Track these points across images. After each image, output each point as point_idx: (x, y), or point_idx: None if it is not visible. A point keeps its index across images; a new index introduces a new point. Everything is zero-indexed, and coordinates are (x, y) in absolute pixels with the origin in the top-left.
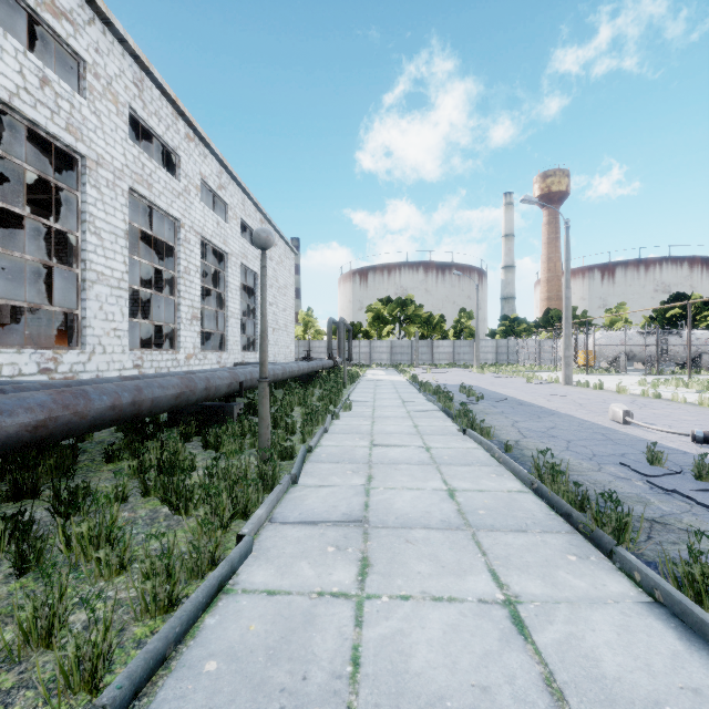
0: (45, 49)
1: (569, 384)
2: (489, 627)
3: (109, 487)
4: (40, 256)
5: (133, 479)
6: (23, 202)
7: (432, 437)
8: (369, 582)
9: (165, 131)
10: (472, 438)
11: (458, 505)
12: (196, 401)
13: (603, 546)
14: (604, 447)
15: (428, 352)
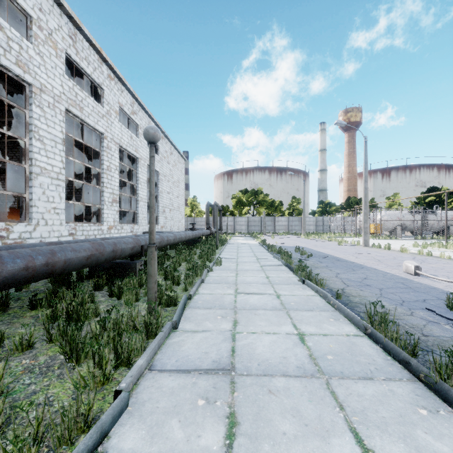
0: (5, 9)
1: (367, 246)
2: None
3: (16, 337)
4: (13, 160)
5: (46, 324)
6: (0, 123)
7: (280, 286)
8: (236, 447)
9: (93, 71)
10: (310, 287)
11: (308, 350)
12: (105, 260)
13: (451, 401)
14: (408, 294)
15: (271, 225)
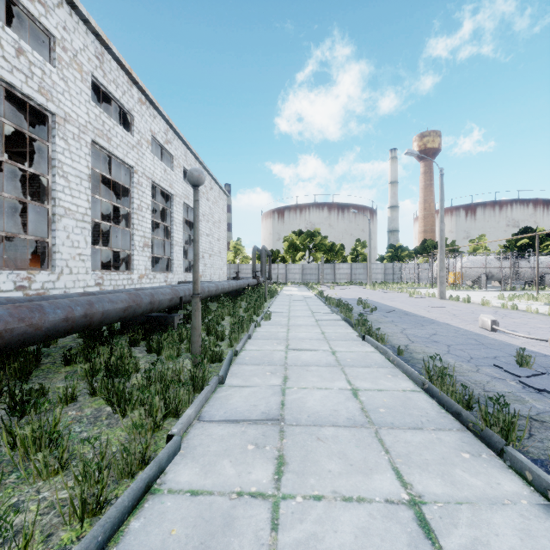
0: (23, 27)
1: (443, 298)
2: (397, 530)
3: (60, 389)
4: (25, 197)
5: (85, 379)
6: (11, 154)
7: (337, 342)
8: (284, 481)
9: (122, 95)
10: (369, 343)
11: (361, 404)
12: (142, 313)
13: (493, 445)
14: (478, 350)
15: (331, 273)
